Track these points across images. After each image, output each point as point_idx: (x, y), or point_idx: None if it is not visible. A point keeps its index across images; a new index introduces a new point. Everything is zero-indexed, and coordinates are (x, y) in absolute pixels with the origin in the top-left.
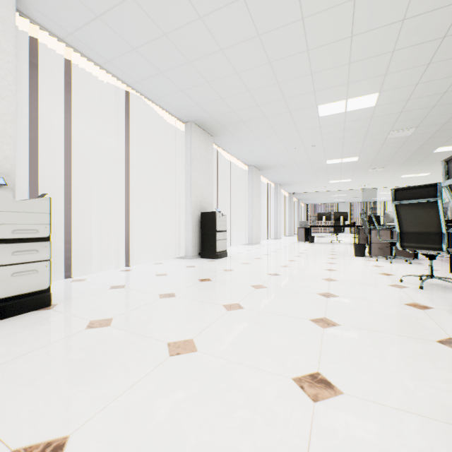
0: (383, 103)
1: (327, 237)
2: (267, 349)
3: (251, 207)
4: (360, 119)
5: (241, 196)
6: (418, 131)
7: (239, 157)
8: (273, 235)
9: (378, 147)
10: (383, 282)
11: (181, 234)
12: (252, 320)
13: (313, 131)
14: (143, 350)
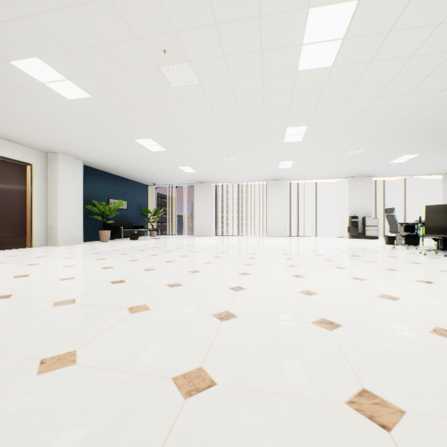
0: None
1: None
2: None
3: None
4: None
5: None
6: None
7: None
8: None
9: None
10: None
11: None
12: None
13: None
14: None
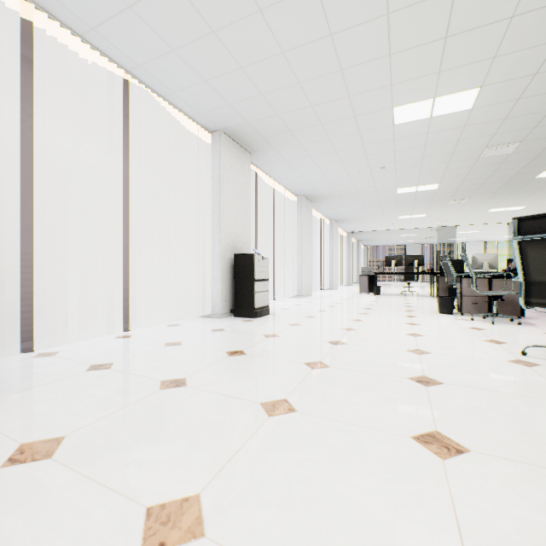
0: (484, 104)
1: (394, 287)
2: (349, 528)
3: (301, 248)
4: (449, 129)
5: (287, 235)
6: (522, 147)
7: (285, 184)
8: (328, 285)
9: (466, 170)
10: (498, 355)
11: (207, 284)
12: (312, 441)
13: (384, 146)
14: (90, 535)
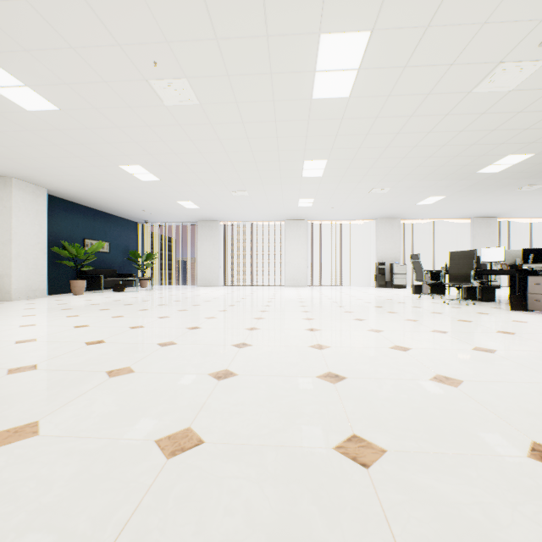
0: None
1: None
2: None
3: None
4: None
5: None
6: None
7: None
8: None
9: None
10: None
11: None
12: None
13: None
14: None
